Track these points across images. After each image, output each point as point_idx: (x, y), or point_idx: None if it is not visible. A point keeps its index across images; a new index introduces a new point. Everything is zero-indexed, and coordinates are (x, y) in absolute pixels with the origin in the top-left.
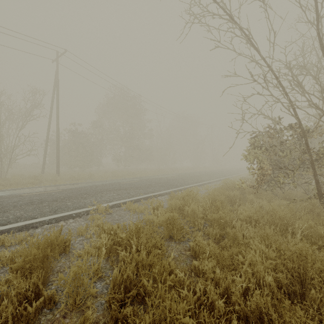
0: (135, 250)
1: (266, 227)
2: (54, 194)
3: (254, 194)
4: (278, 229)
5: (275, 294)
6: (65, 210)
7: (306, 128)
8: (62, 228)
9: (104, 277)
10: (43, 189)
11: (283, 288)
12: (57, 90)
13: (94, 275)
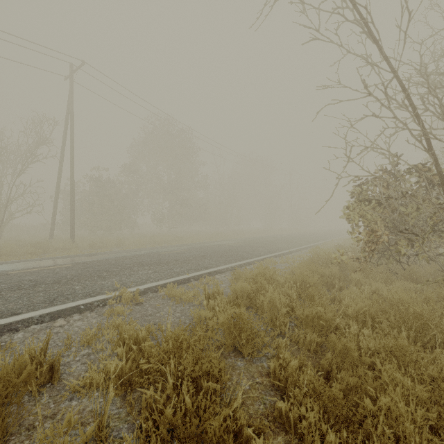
0: (172, 387)
1: (401, 335)
2: (58, 271)
3: (361, 272)
4: (412, 333)
5: None
6: (69, 299)
7: None
8: (50, 337)
9: (112, 440)
10: (44, 262)
11: None
12: (71, 119)
13: (94, 435)
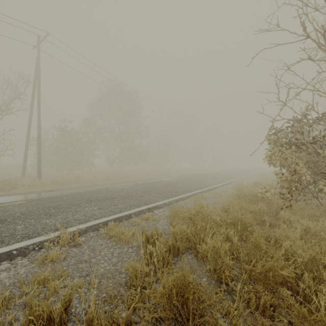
0: None
1: None
2: (10, 208)
3: (287, 208)
4: None
5: None
6: (3, 243)
7: None
8: None
9: None
10: (4, 199)
11: None
12: (38, 80)
13: None
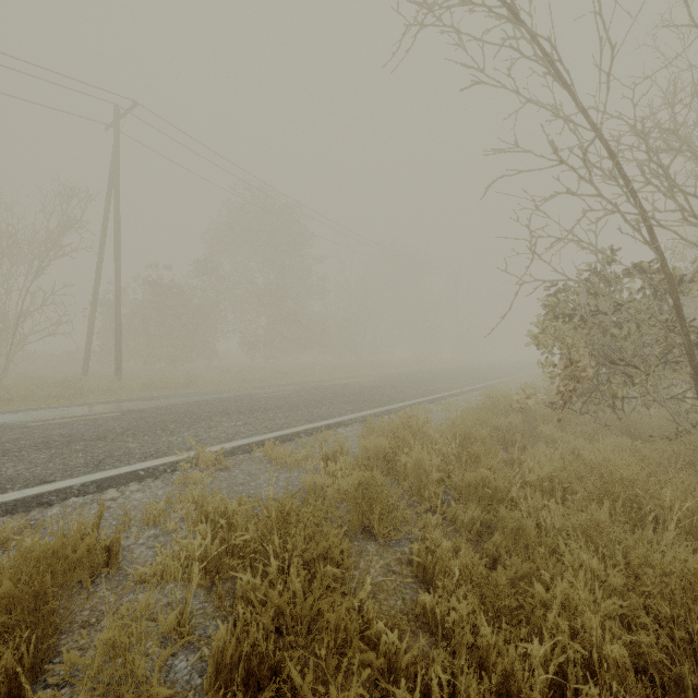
0: (276, 571)
1: (595, 506)
2: (102, 422)
3: (556, 423)
4: (619, 508)
5: (632, 690)
6: (122, 462)
7: (673, 274)
8: (104, 510)
9: (197, 639)
10: (79, 410)
11: (651, 672)
12: (116, 191)
13: (173, 634)
